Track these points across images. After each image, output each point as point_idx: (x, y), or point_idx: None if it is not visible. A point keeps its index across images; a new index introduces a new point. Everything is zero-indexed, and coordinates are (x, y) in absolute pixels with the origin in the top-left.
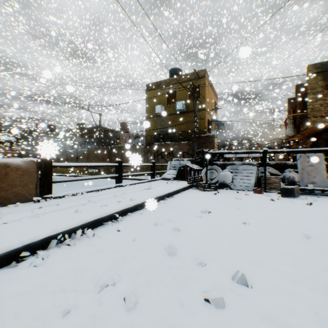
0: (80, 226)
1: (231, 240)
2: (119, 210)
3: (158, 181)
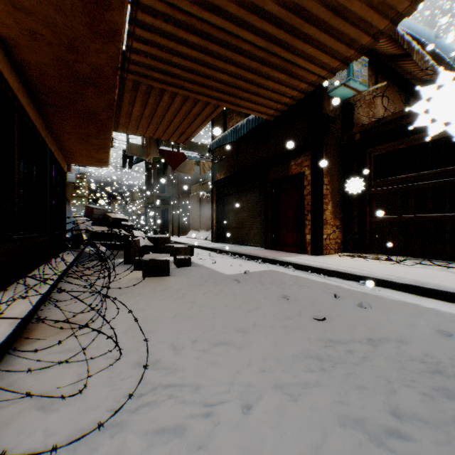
0: None
1: None
2: None
3: None
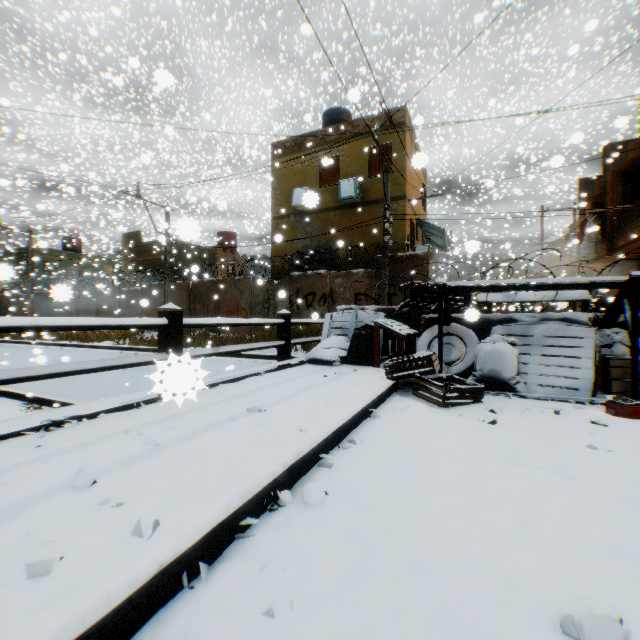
0: None
1: None
2: None
3: (297, 367)
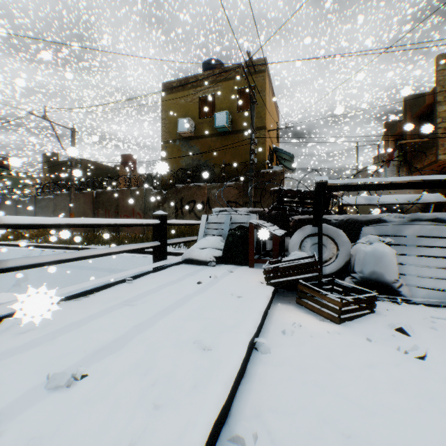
0: None
1: None
2: None
3: (172, 269)
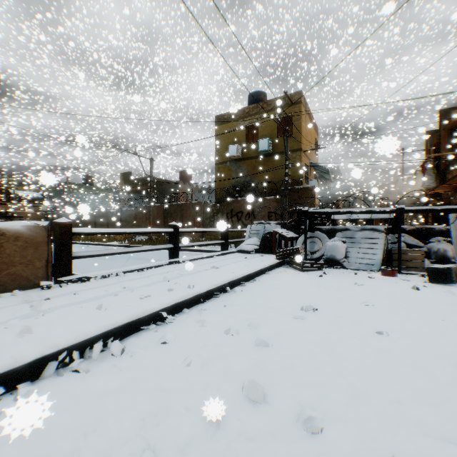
0: (100, 335)
1: (363, 370)
2: (168, 305)
3: (232, 254)
